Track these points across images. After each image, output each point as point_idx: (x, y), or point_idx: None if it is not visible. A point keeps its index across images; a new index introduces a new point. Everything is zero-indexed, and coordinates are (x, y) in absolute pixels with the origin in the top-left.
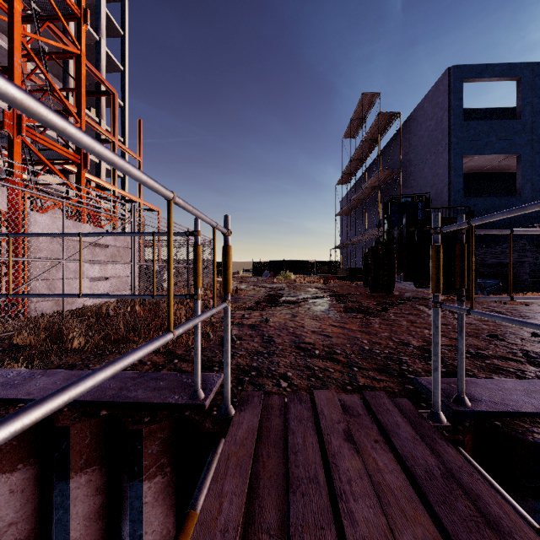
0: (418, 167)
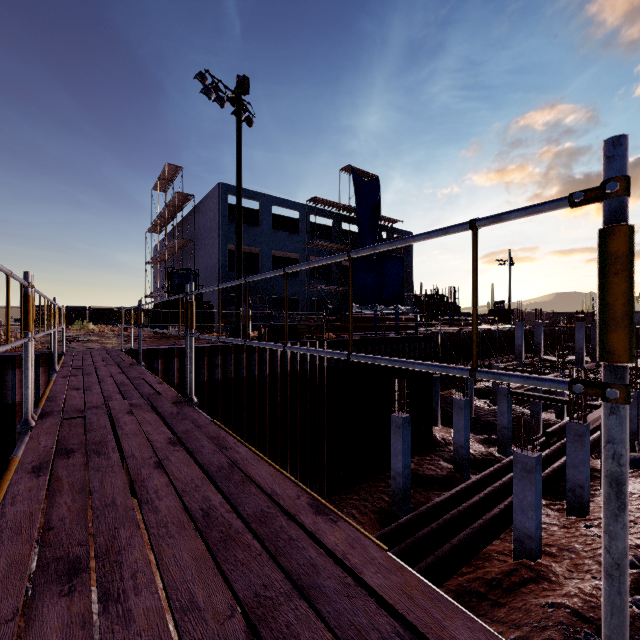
0: (206, 242)
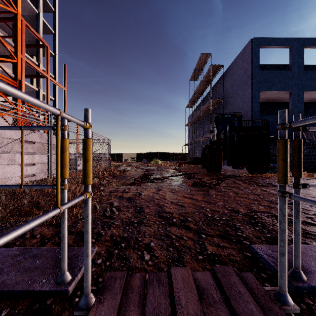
0: (234, 97)
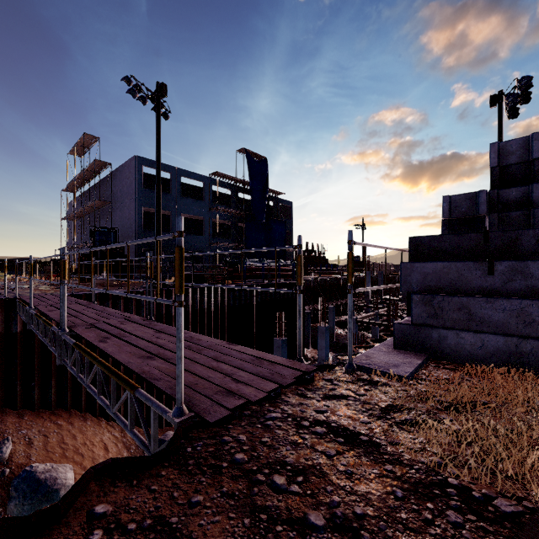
0: (123, 204)
